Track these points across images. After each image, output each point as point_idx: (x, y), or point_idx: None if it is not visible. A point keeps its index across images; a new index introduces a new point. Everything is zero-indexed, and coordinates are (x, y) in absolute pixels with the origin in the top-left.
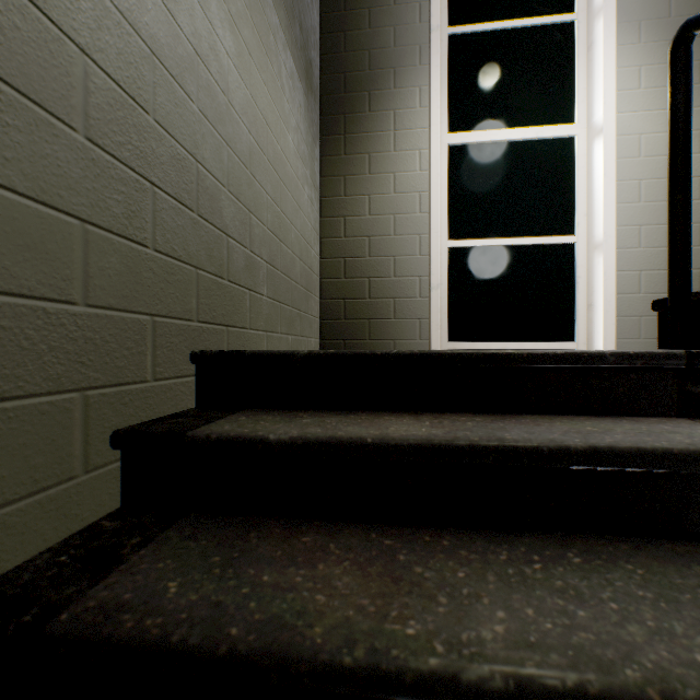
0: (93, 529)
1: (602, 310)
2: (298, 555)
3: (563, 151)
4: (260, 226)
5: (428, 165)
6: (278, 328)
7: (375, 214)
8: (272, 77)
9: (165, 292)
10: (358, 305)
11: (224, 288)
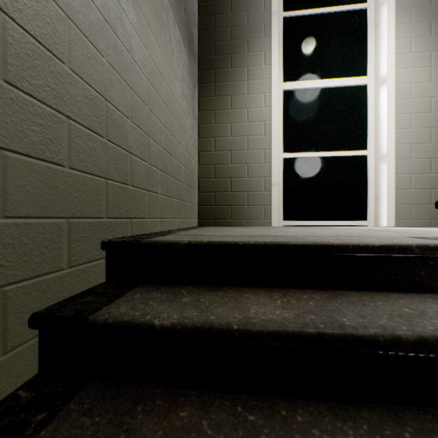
0: (9, 402)
1: (385, 200)
2: (175, 436)
3: (359, 94)
4: (156, 146)
5: (270, 103)
6: (169, 215)
7: (235, 136)
8: (165, 42)
9: (79, 199)
10: (223, 196)
11: (128, 191)
